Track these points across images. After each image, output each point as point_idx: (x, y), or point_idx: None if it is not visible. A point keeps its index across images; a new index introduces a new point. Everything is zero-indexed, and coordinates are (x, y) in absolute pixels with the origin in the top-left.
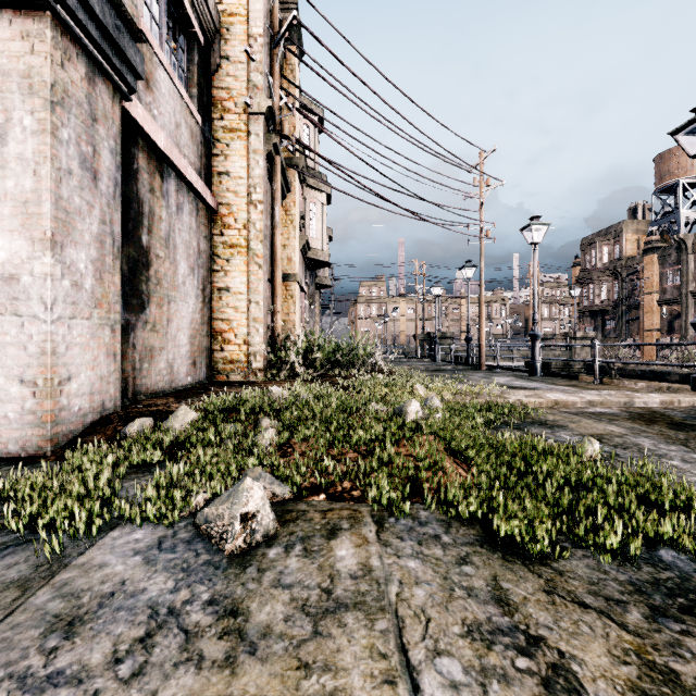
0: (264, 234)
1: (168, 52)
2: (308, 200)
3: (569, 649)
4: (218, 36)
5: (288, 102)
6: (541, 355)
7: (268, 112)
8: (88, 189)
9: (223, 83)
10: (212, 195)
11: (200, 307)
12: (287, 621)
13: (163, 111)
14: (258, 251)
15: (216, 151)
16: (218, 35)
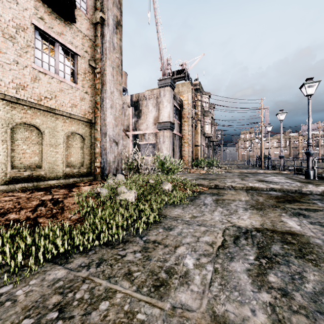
0: (191, 140)
1: (175, 115)
2: (205, 120)
3: (199, 174)
4: (182, 105)
5: (196, 111)
6: (271, 163)
7: (191, 117)
8: (170, 144)
9: (183, 113)
10: (181, 134)
11: (180, 154)
12: (188, 174)
13: (175, 127)
14: (189, 143)
15: (182, 126)
16: (182, 105)
